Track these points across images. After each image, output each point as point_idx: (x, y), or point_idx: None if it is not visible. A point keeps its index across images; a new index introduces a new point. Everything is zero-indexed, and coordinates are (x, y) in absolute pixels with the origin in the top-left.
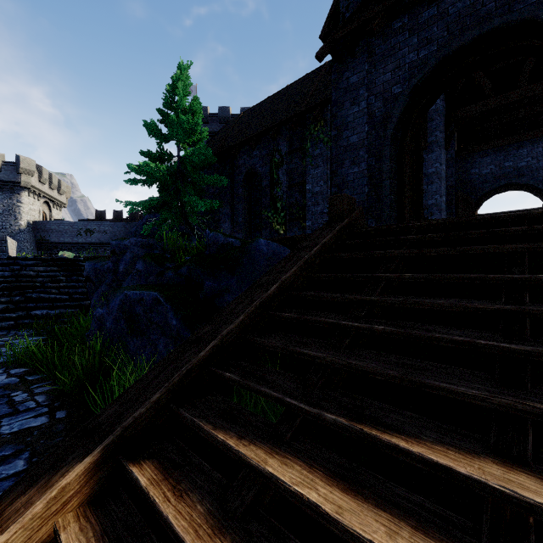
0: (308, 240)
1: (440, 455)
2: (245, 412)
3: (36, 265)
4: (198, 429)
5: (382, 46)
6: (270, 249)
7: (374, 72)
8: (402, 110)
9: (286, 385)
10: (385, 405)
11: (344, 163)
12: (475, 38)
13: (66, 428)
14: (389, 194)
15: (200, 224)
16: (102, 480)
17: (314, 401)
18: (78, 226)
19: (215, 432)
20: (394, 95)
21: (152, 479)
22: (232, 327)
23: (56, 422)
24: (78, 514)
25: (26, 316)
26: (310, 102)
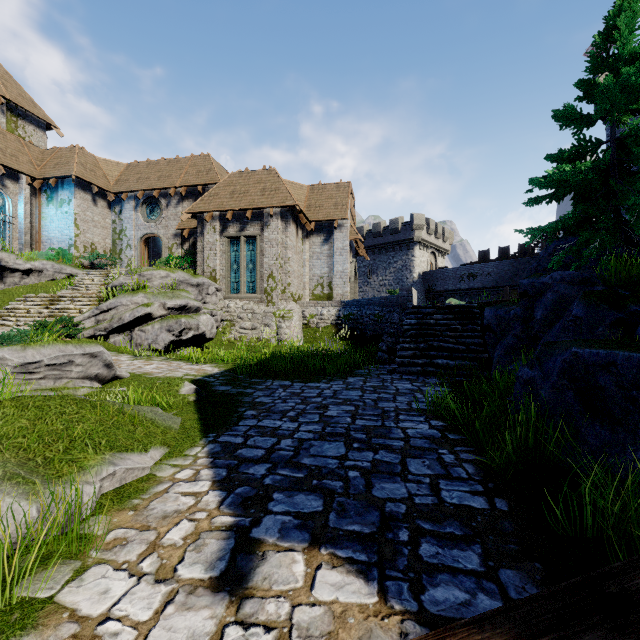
0: None
1: None
2: None
3: (434, 314)
4: None
5: None
6: None
7: None
8: None
9: None
10: None
11: None
12: None
13: (516, 533)
14: None
15: None
16: None
17: None
18: (460, 271)
19: None
20: None
21: None
22: None
23: (499, 515)
24: None
25: (429, 364)
26: None
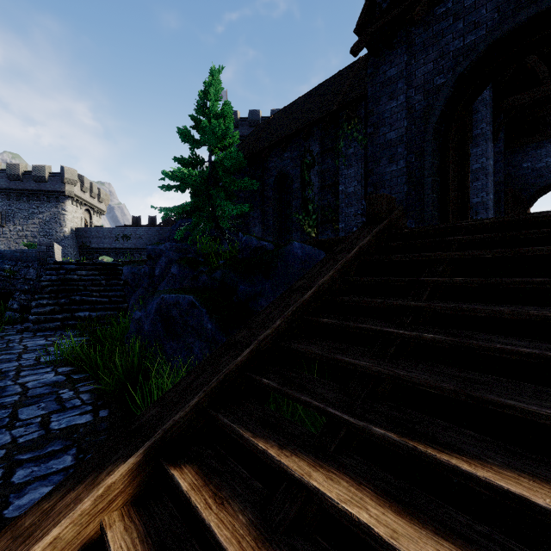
0: (345, 242)
1: (511, 482)
2: (284, 421)
3: (79, 270)
4: (238, 436)
5: (422, 35)
6: (304, 252)
7: (414, 63)
8: (446, 102)
9: (327, 394)
10: (439, 421)
11: (380, 161)
12: (531, 17)
13: (109, 427)
14: (430, 193)
15: (231, 228)
16: (144, 481)
17: (359, 413)
18: (116, 232)
19: (255, 440)
20: (437, 86)
21: (193, 484)
22: (268, 332)
23: (99, 421)
24: (122, 513)
25: (71, 318)
26: (343, 99)
